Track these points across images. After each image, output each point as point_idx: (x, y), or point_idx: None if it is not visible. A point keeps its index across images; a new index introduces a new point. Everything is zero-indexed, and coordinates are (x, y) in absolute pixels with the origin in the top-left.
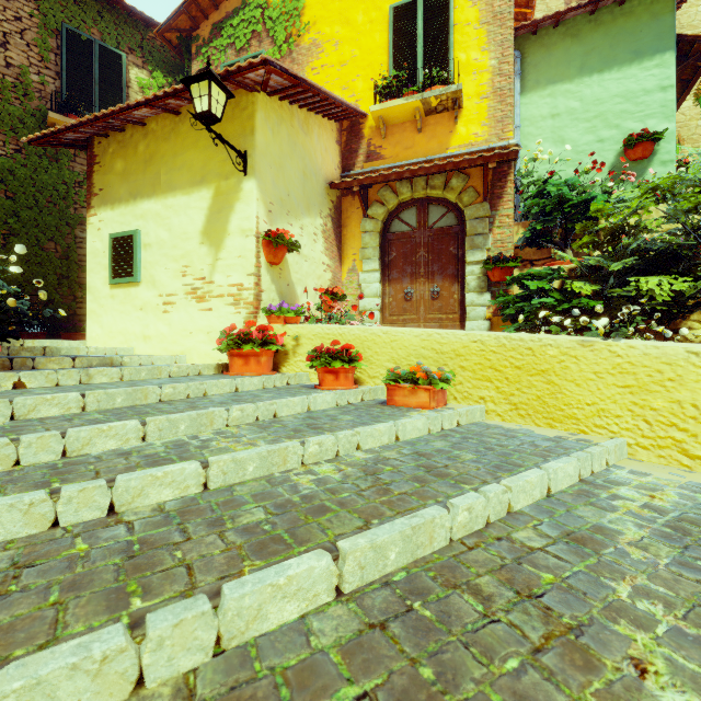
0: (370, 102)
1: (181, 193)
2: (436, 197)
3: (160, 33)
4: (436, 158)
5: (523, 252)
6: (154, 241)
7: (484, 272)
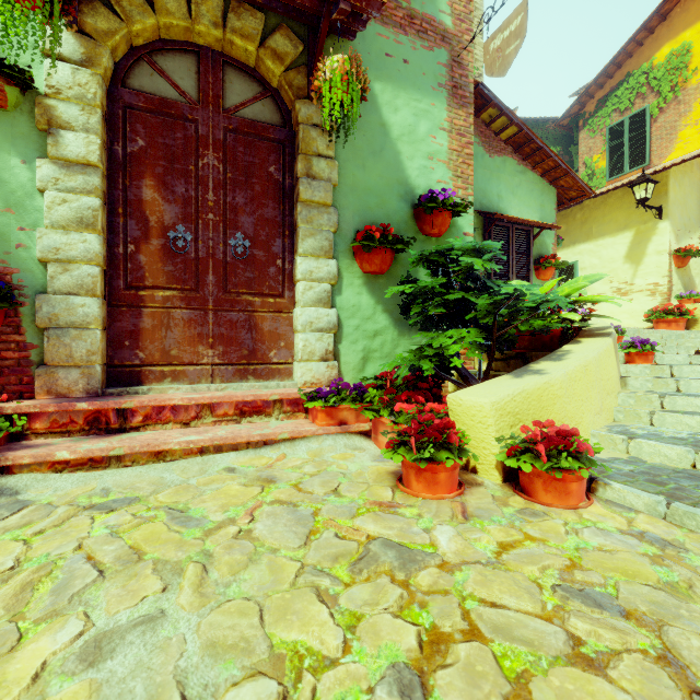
0: None
1: (608, 237)
2: None
3: (556, 124)
4: None
5: None
6: (588, 266)
7: None
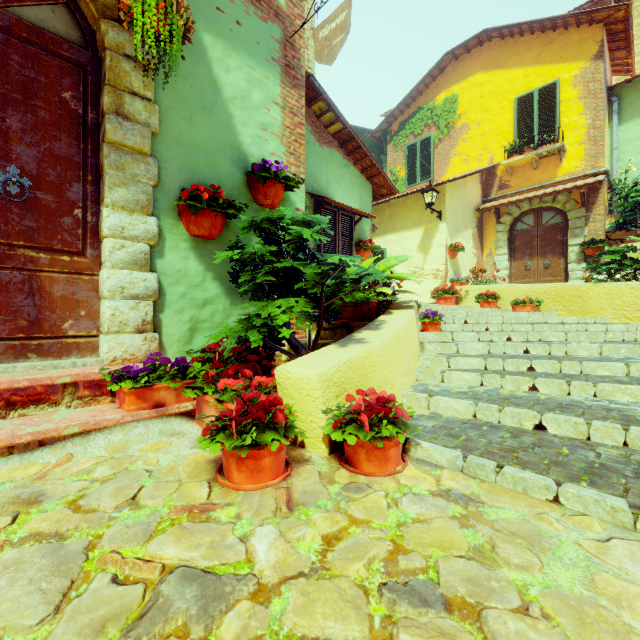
0: (501, 155)
1: (407, 230)
2: (547, 207)
3: (371, 135)
4: (547, 184)
5: (614, 234)
6: (394, 252)
7: (581, 250)
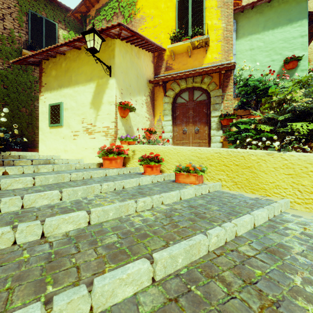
0: (167, 44)
1: (81, 85)
2: (197, 87)
3: (72, 14)
4: (197, 69)
5: (237, 111)
6: (69, 107)
7: (219, 121)
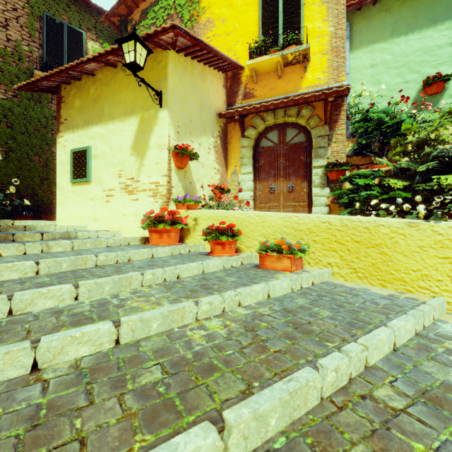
0: (246, 59)
1: (118, 120)
2: (291, 122)
3: (107, 17)
4: (291, 95)
5: (351, 159)
6: (100, 153)
7: (325, 173)
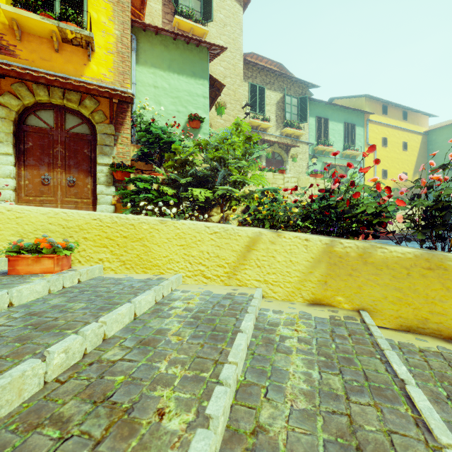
0: None
1: None
2: (72, 109)
3: None
4: (72, 78)
5: (137, 164)
6: None
7: (111, 172)
